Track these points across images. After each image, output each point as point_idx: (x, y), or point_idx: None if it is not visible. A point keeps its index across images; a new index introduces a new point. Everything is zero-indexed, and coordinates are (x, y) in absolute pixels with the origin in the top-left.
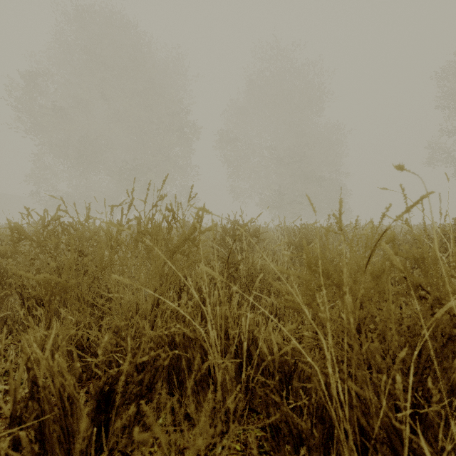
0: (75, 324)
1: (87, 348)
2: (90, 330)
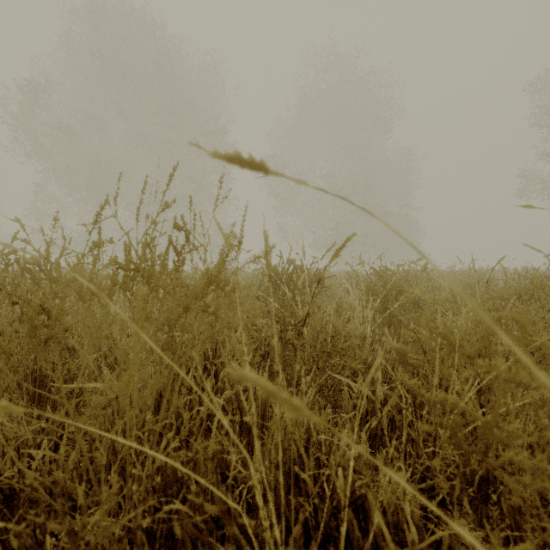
0: (1, 444)
1: (21, 490)
2: (36, 451)
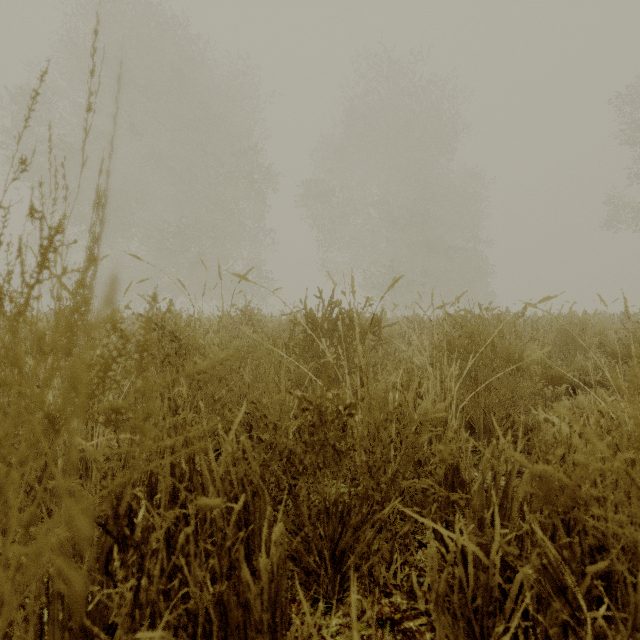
0: None
1: None
2: None
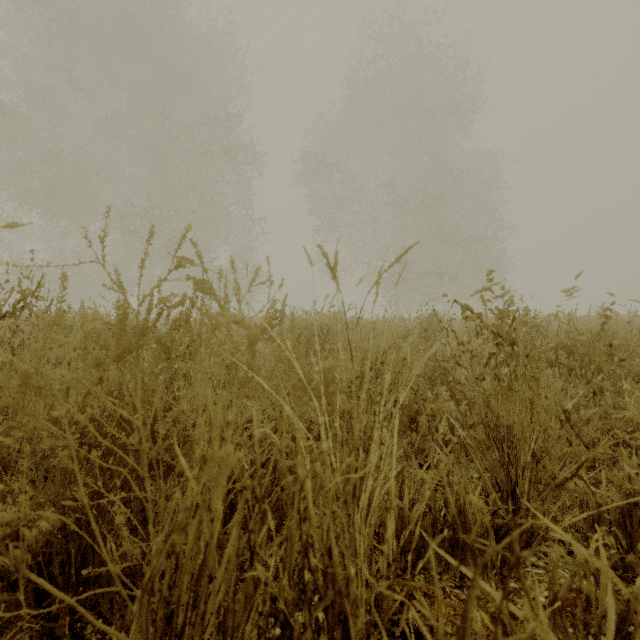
0: None
1: None
2: None
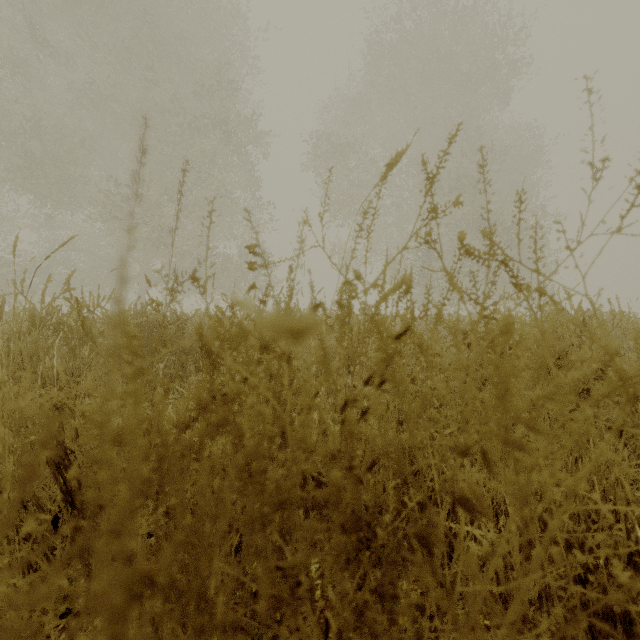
0: None
1: None
2: None
